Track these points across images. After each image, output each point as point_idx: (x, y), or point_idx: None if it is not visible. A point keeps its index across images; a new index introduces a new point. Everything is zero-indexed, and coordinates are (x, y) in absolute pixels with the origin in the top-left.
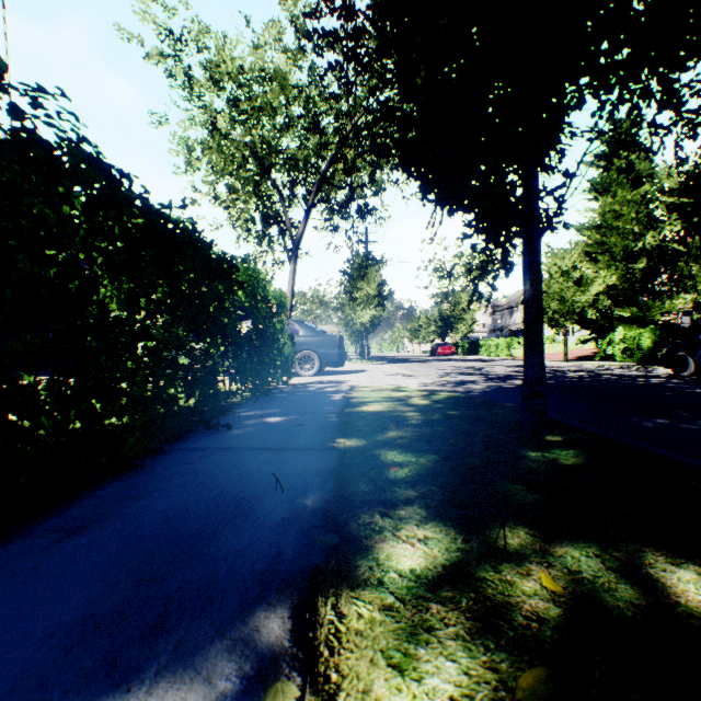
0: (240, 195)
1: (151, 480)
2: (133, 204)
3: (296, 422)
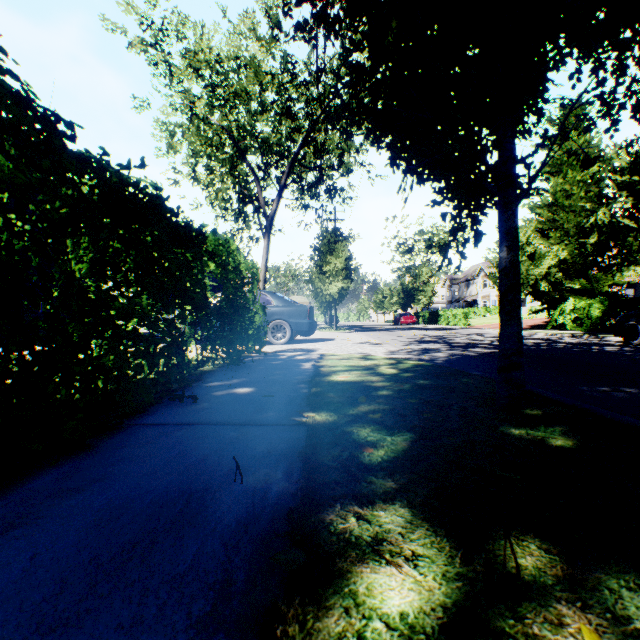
0: (217, 176)
1: (96, 465)
2: (86, 162)
3: (264, 393)
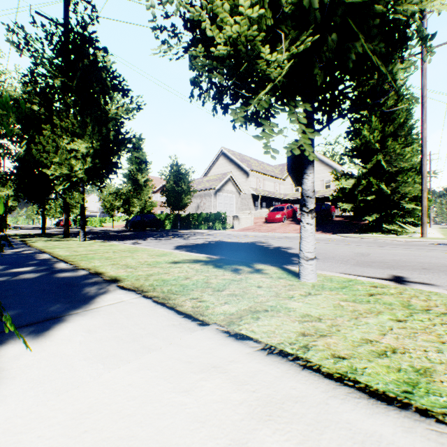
0: None
1: None
2: None
3: None
